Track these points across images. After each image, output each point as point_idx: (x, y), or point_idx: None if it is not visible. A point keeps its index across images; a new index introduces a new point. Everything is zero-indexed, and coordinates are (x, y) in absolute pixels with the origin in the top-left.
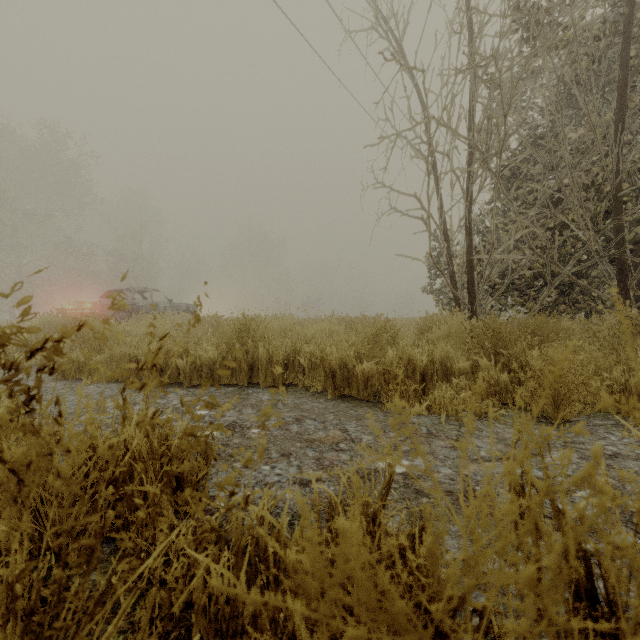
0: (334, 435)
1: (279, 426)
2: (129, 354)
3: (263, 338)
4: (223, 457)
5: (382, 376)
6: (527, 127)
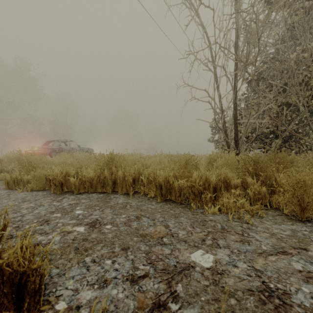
0: (160, 230)
1: (125, 223)
2: (45, 174)
3: (121, 165)
4: (80, 251)
5: (190, 189)
6: (264, 54)
